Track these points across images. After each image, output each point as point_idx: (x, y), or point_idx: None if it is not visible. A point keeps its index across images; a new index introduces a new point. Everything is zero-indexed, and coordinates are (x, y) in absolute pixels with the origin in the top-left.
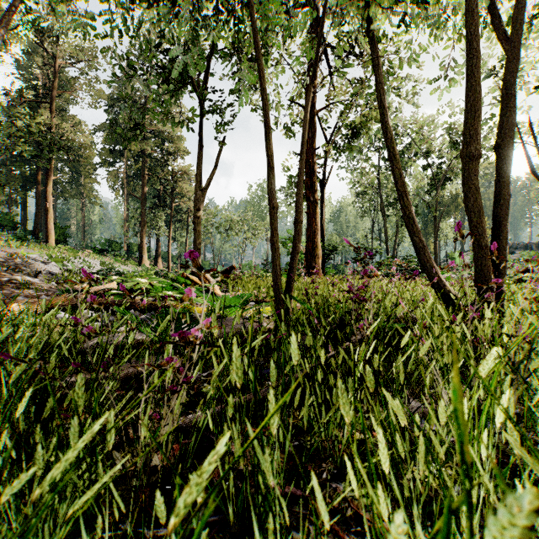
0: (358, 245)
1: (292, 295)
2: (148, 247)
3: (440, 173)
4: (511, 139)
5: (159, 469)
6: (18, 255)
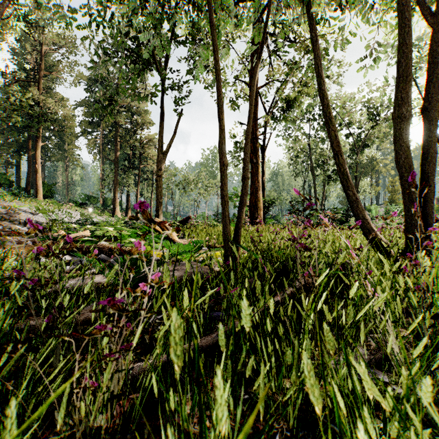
0: (293, 199)
1: (239, 242)
2: (120, 201)
3: (359, 140)
4: (437, 102)
5: (103, 432)
6: (10, 208)
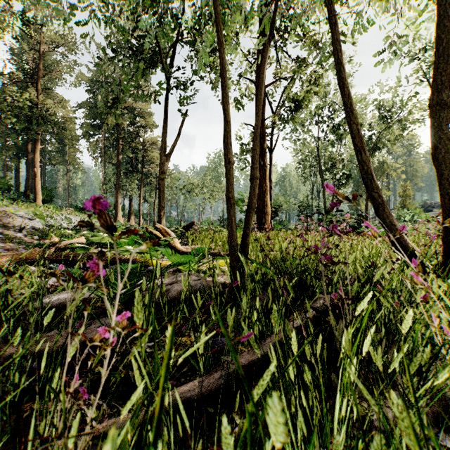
0: (302, 204)
1: (248, 251)
2: (123, 206)
3: (370, 142)
4: None
5: None
6: (6, 213)
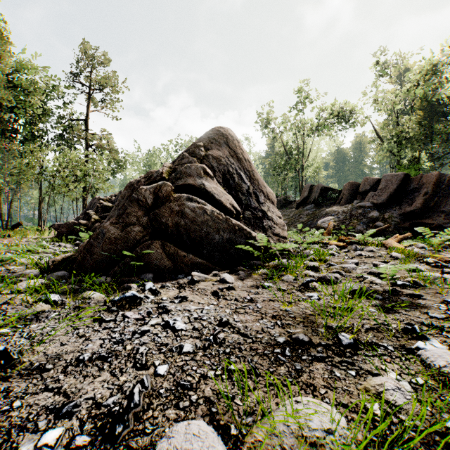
0: None
1: None
2: None
3: None
4: None
5: None
6: None
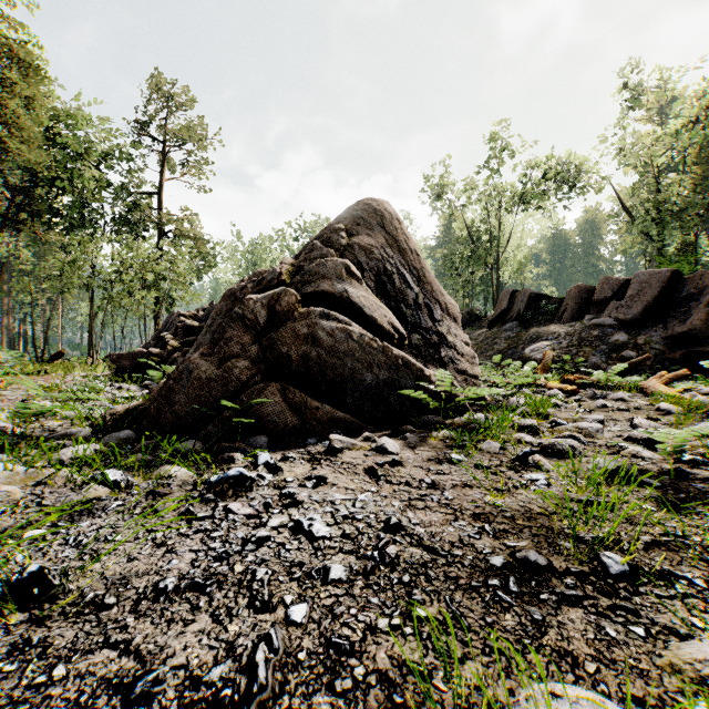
0: None
1: None
2: None
3: None
4: None
5: None
6: None
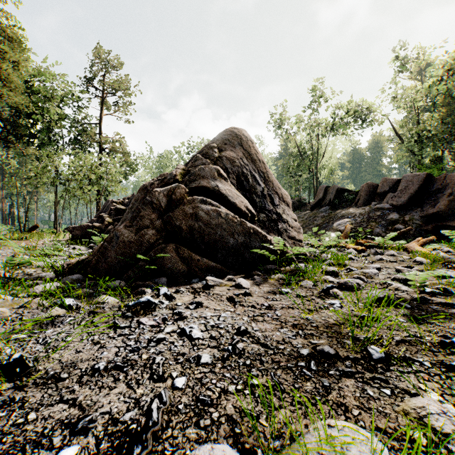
0: None
1: None
2: None
3: None
4: None
5: None
6: None
